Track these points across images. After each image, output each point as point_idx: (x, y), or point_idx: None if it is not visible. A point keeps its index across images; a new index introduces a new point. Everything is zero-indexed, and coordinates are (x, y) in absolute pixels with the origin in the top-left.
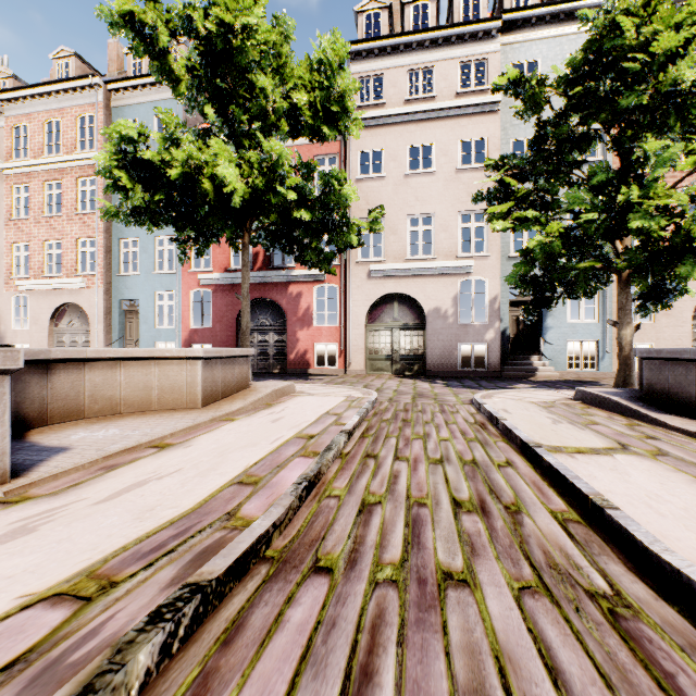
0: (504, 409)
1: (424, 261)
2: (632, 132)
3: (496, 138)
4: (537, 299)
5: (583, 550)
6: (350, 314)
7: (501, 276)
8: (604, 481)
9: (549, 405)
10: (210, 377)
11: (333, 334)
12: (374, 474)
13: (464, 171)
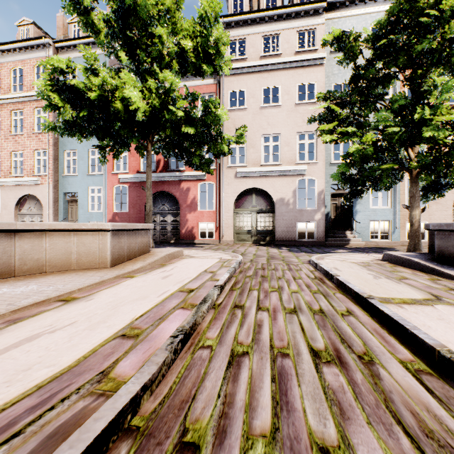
0: (335, 267)
1: (273, 166)
2: (420, 72)
3: (322, 83)
4: (353, 191)
5: (449, 410)
6: (223, 202)
7: (326, 177)
8: (438, 330)
9: (366, 264)
10: (117, 245)
11: (211, 216)
12: (241, 324)
13: (301, 105)
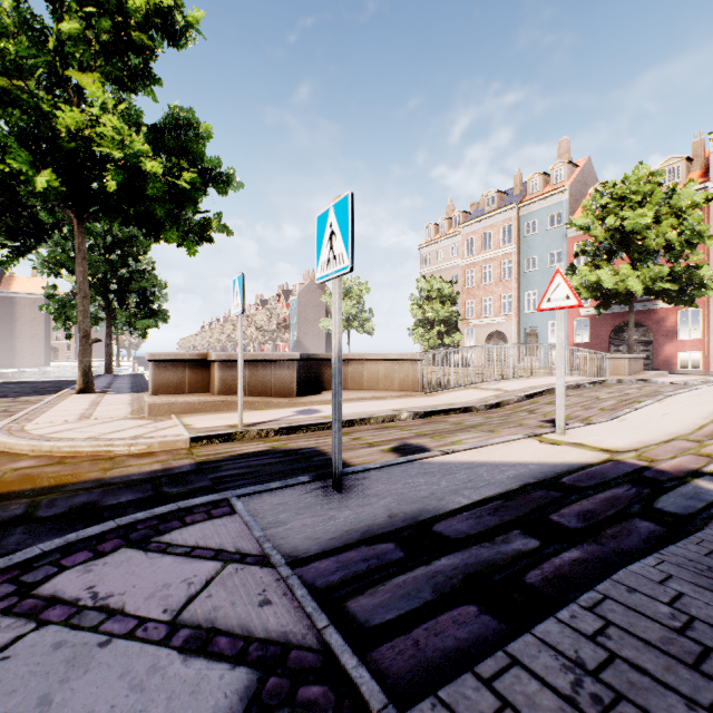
0: None
1: None
2: None
3: None
4: None
5: None
6: (712, 330)
7: None
8: None
9: None
10: (630, 365)
11: (695, 345)
12: None
13: None
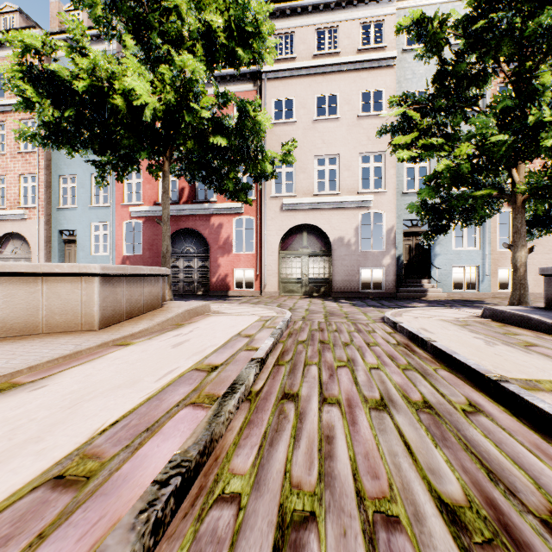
0: (422, 328)
1: (330, 196)
2: (529, 65)
3: (392, 89)
4: (435, 225)
5: None
6: (265, 243)
7: (396, 210)
8: None
9: (464, 323)
10: (111, 296)
11: (250, 260)
12: (296, 435)
13: (365, 117)
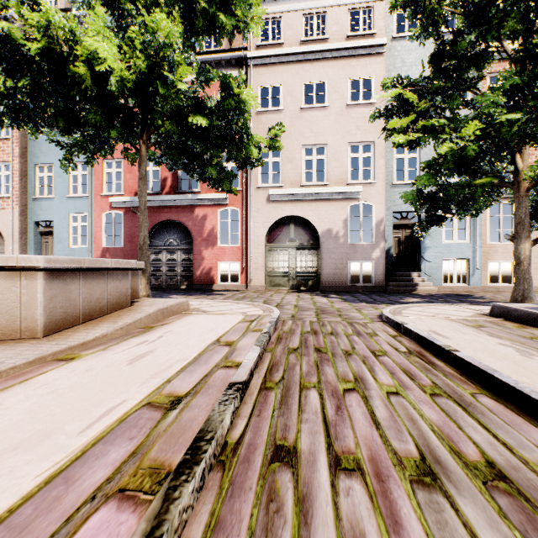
0: (433, 331)
1: (318, 187)
2: (536, 42)
3: (382, 78)
4: (431, 216)
5: None
6: (251, 235)
7: (386, 202)
8: None
9: (475, 323)
10: (61, 295)
11: (235, 253)
12: None
13: (354, 106)
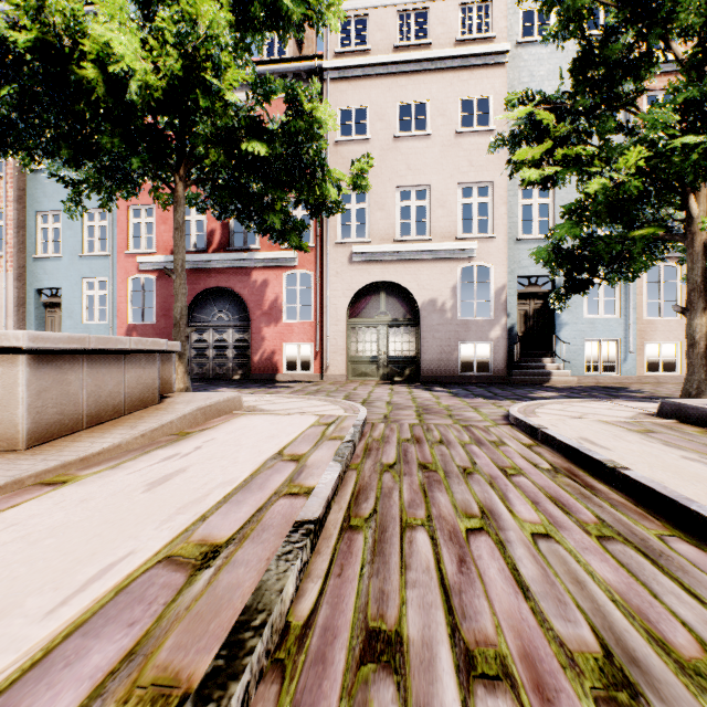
0: (584, 438)
1: (417, 243)
2: None
3: (503, 96)
4: (572, 281)
5: None
6: (328, 307)
7: (508, 263)
8: None
9: (641, 427)
10: (55, 388)
11: (306, 331)
12: None
13: (466, 135)
